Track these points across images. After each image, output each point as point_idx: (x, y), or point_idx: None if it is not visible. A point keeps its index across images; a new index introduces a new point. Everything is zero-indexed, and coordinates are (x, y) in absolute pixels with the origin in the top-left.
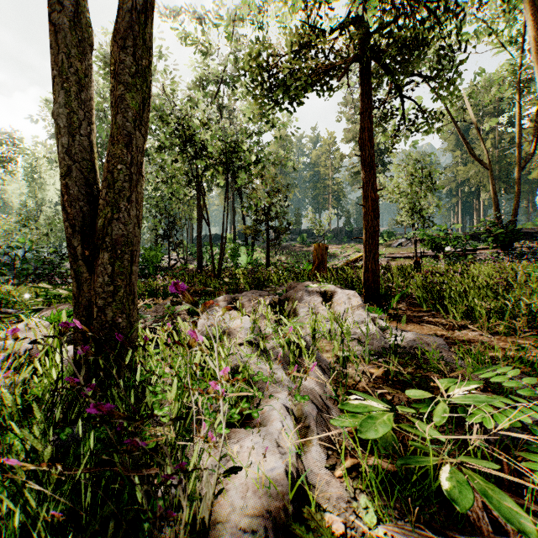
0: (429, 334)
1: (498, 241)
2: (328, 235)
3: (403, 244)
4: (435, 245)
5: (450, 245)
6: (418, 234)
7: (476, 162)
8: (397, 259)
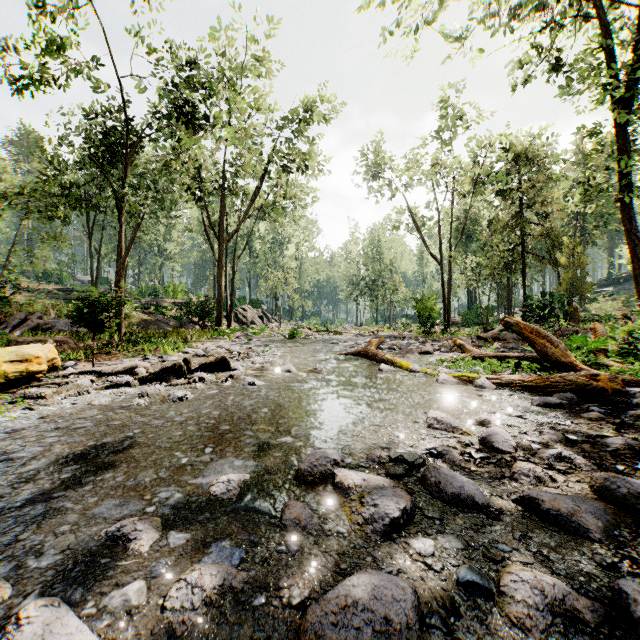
0: None
1: None
2: None
3: None
4: None
5: None
6: None
7: None
8: None
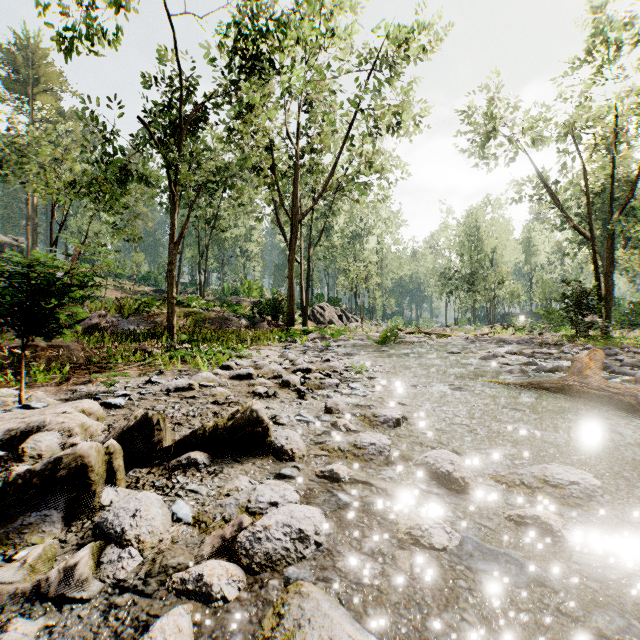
0: None
1: None
2: None
3: None
4: None
5: None
6: None
7: None
8: None
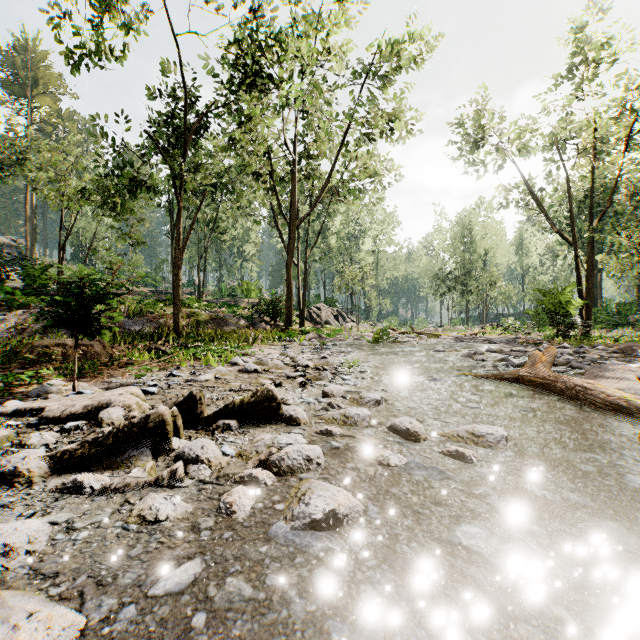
0: None
1: None
2: None
3: None
4: None
5: None
6: None
7: None
8: None
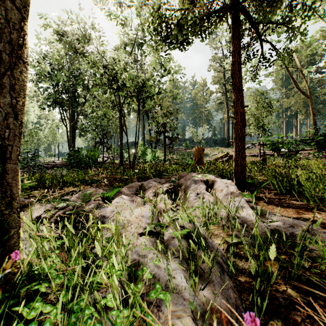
0: (296, 217)
1: (318, 145)
2: (202, 142)
3: (249, 147)
4: (274, 147)
5: (285, 147)
6: (263, 140)
7: (295, 96)
8: (247, 157)
